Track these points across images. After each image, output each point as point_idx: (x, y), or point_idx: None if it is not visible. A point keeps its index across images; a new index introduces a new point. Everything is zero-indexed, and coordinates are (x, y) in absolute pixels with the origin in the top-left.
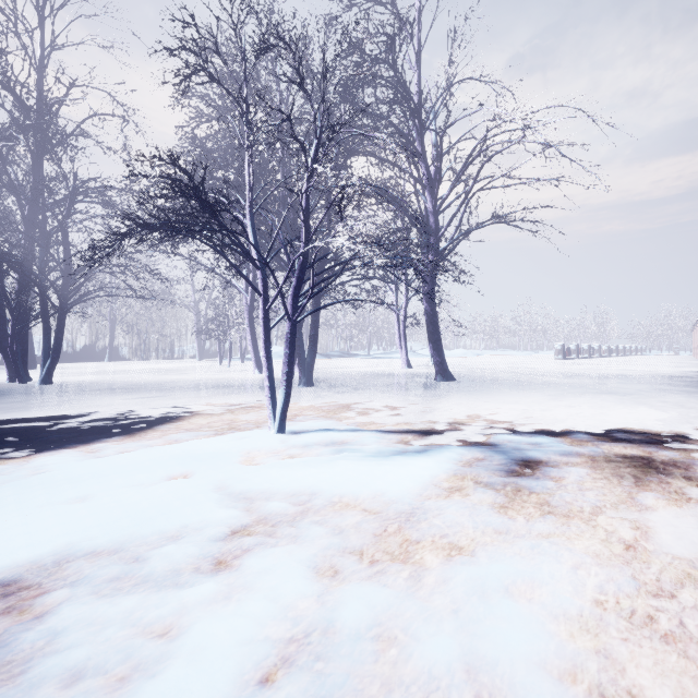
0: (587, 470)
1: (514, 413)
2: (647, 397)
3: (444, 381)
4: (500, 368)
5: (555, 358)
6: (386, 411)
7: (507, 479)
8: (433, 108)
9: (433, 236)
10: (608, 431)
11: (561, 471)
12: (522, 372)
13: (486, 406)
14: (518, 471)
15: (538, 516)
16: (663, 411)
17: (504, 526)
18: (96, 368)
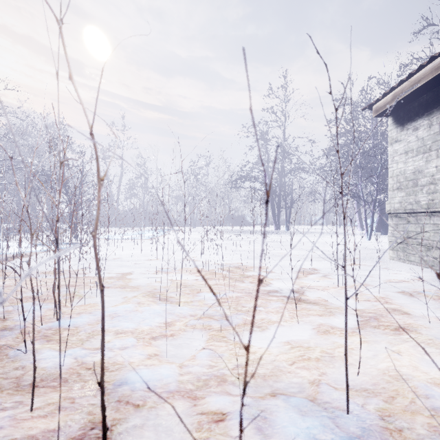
0: None
1: None
2: None
3: None
4: None
5: None
6: None
7: None
8: None
9: None
10: None
11: None
12: None
13: None
14: None
15: None
16: None
17: None
18: None
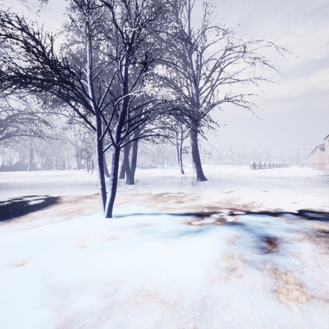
0: (311, 246)
1: (244, 200)
2: (305, 189)
3: (201, 180)
4: (226, 173)
5: (250, 168)
6: (173, 200)
7: (263, 257)
8: (195, 43)
9: (196, 106)
10: (301, 211)
11: (295, 247)
12: (238, 175)
13: (227, 195)
14: (267, 248)
15: (306, 302)
16: (319, 197)
17: (287, 322)
18: (20, 174)
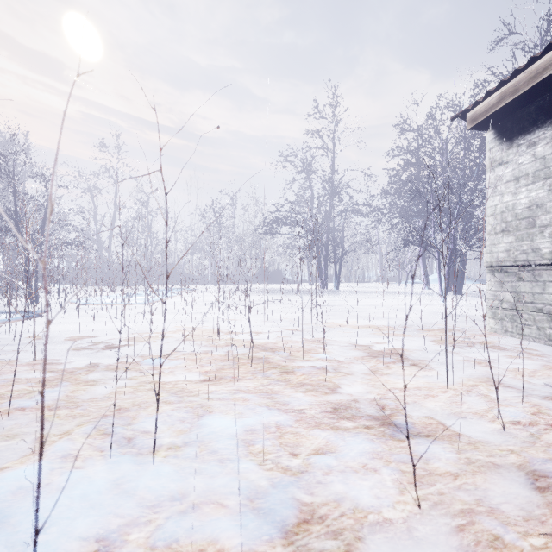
0: None
1: None
2: None
3: None
4: None
5: None
6: None
7: None
8: None
9: None
10: None
11: None
12: None
13: None
14: None
15: None
16: None
17: None
18: None
